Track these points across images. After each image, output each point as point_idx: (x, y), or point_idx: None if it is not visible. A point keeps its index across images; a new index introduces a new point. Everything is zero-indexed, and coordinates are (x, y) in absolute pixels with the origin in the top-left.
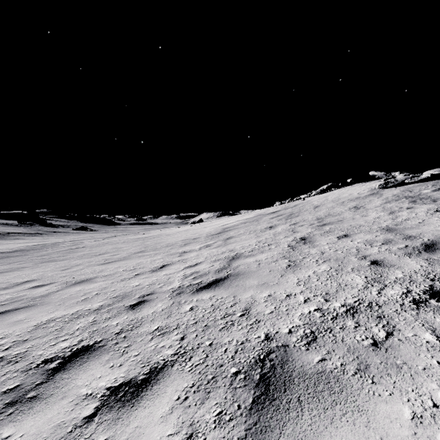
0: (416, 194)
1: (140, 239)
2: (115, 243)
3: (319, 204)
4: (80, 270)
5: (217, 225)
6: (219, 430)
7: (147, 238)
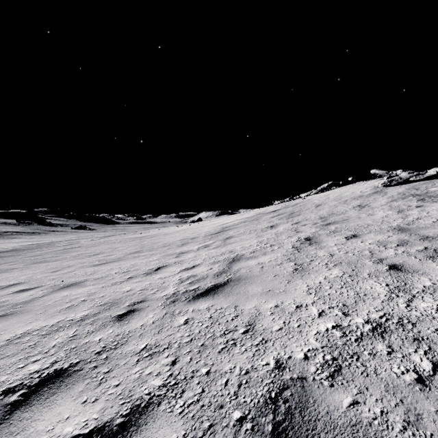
0: (424, 192)
1: (137, 239)
2: (111, 242)
3: (320, 203)
4: (71, 272)
5: (216, 224)
6: None
7: (144, 237)
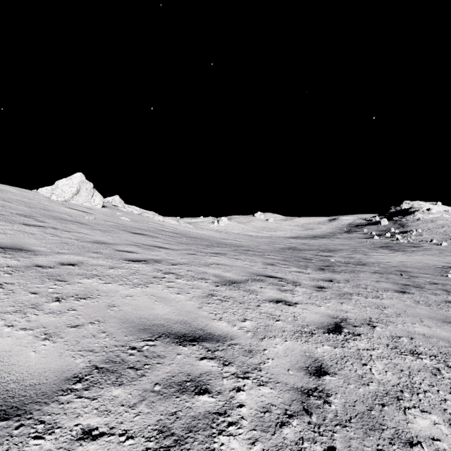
0: None
1: None
2: None
3: None
4: None
5: None
6: (283, 266)
7: None
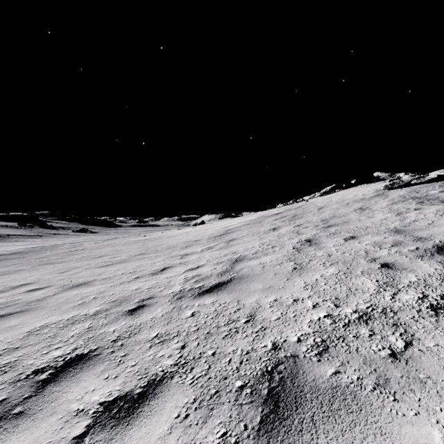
0: (424, 195)
1: (141, 241)
2: (115, 245)
3: (323, 205)
4: (79, 273)
5: (219, 227)
6: None
7: (148, 240)
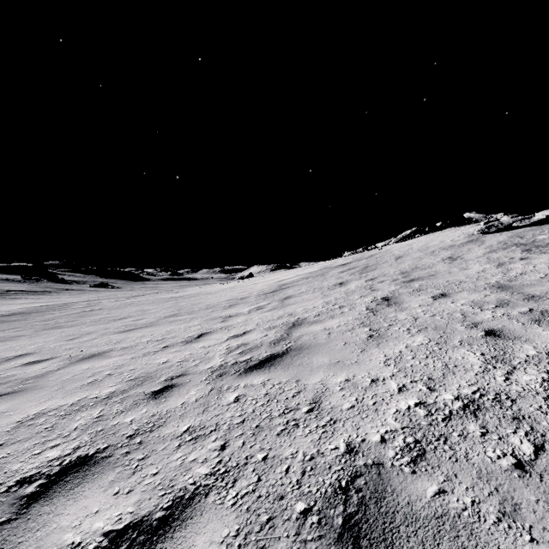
0: (530, 240)
1: (173, 299)
2: (140, 303)
3: (402, 254)
4: (92, 340)
5: (271, 281)
6: None
7: (182, 297)
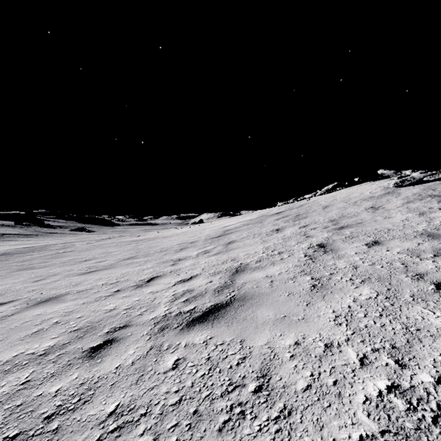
0: None
1: (134, 242)
2: (106, 246)
3: (328, 204)
4: (55, 282)
5: (217, 227)
6: None
7: (142, 240)
